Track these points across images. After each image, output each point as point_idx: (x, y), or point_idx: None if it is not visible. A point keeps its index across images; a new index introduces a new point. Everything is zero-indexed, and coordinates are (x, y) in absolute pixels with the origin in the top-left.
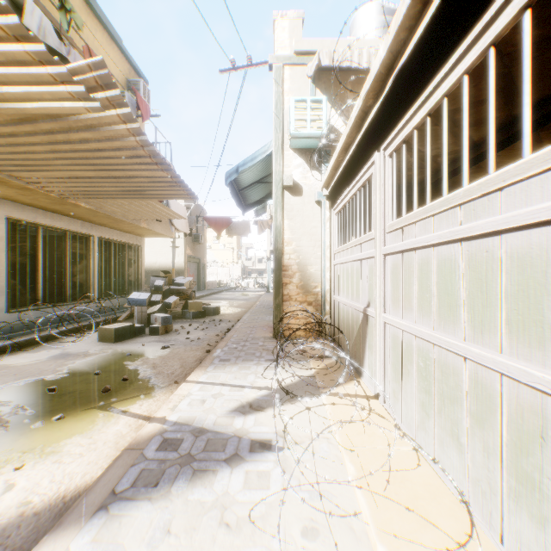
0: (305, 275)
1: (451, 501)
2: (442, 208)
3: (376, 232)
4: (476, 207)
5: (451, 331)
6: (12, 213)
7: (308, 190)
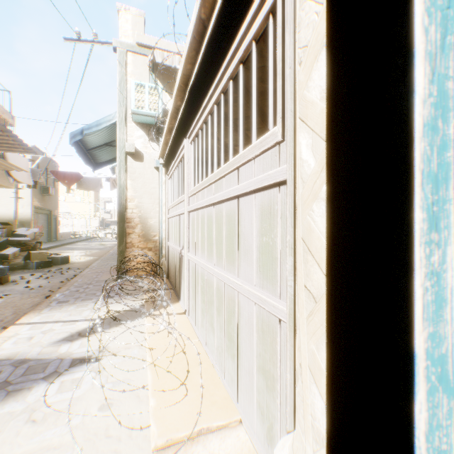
0: (146, 227)
1: (207, 364)
2: (208, 184)
3: (185, 196)
4: (218, 185)
5: (211, 260)
6: None
7: (149, 158)
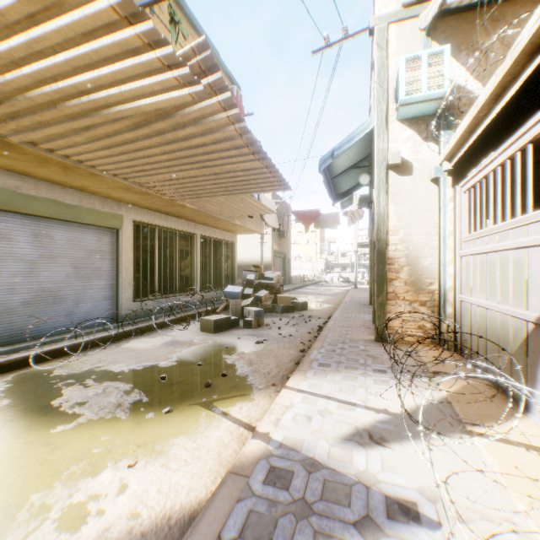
0: (415, 270)
1: None
2: None
3: None
4: None
5: None
6: (136, 217)
7: (420, 167)
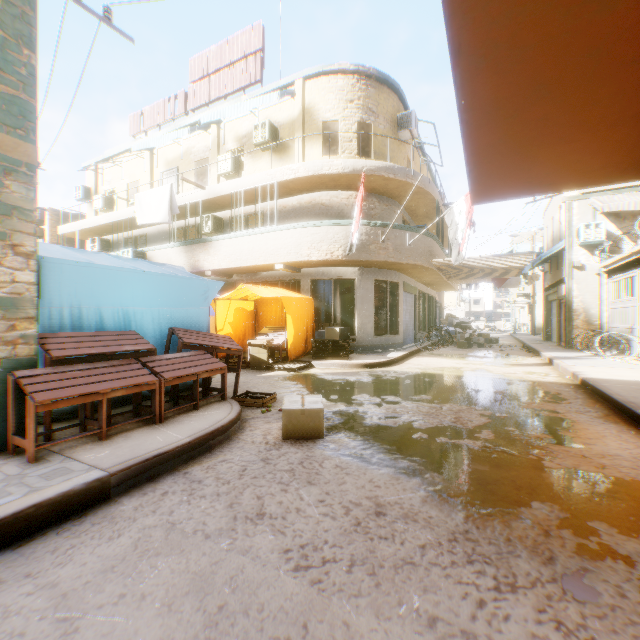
0: (586, 315)
1: None
2: None
3: (634, 298)
4: None
5: None
6: (418, 288)
7: (589, 267)
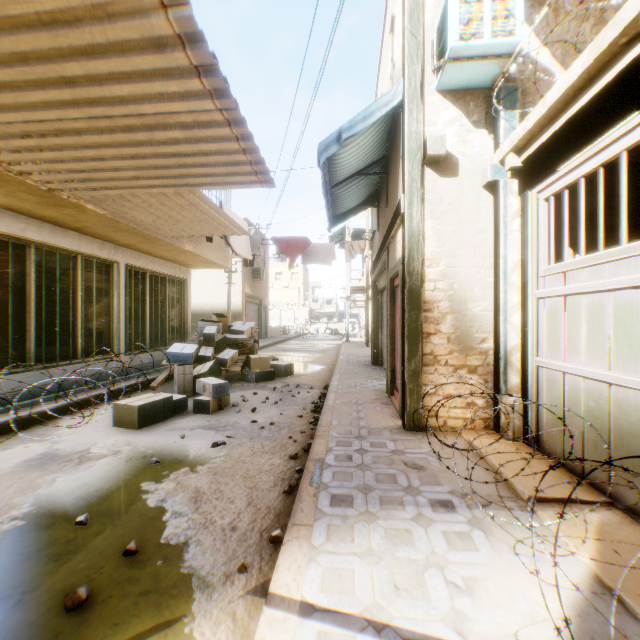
0: (463, 319)
1: None
2: None
3: None
4: None
5: None
6: None
7: (469, 166)
